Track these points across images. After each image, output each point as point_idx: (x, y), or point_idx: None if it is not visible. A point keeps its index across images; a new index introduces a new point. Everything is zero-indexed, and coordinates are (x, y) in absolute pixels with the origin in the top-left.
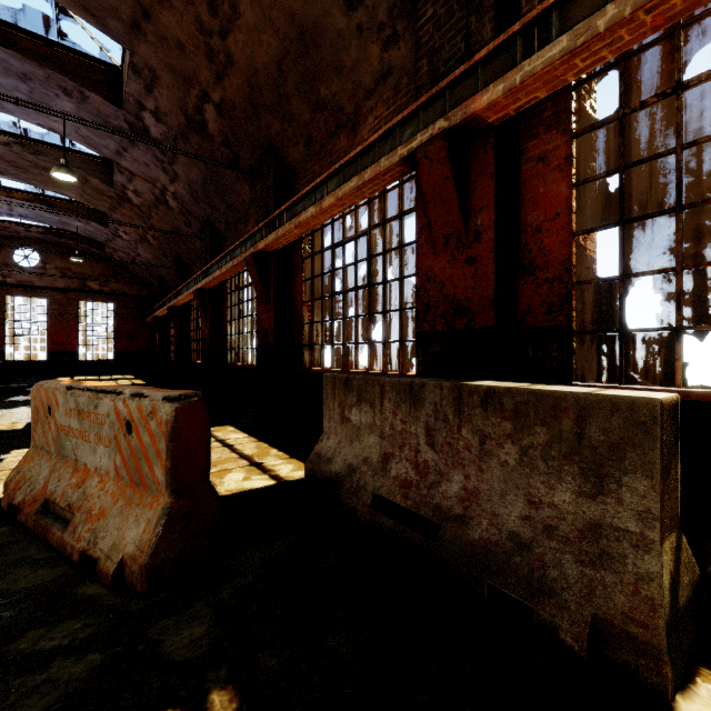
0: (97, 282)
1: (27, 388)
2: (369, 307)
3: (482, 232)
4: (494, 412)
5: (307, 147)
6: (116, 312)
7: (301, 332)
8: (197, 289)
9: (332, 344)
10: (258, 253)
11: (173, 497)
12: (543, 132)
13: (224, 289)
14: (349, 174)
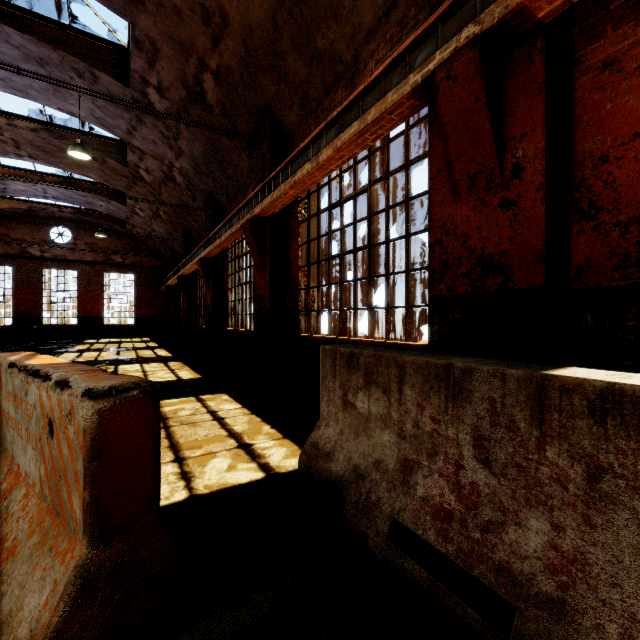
0: (119, 256)
1: (55, 350)
2: (369, 269)
3: (525, 166)
4: (623, 430)
5: (303, 107)
6: (135, 282)
7: (297, 298)
8: (200, 258)
9: (329, 310)
10: (254, 219)
11: (95, 545)
12: (612, 29)
13: (226, 258)
14: (349, 121)
